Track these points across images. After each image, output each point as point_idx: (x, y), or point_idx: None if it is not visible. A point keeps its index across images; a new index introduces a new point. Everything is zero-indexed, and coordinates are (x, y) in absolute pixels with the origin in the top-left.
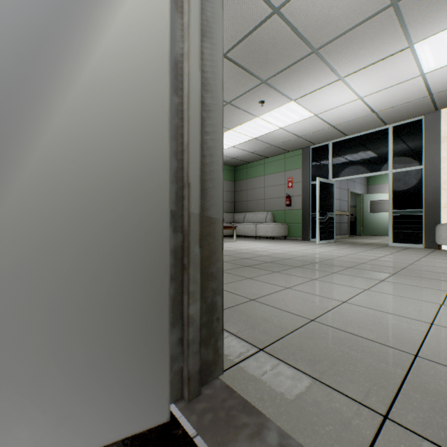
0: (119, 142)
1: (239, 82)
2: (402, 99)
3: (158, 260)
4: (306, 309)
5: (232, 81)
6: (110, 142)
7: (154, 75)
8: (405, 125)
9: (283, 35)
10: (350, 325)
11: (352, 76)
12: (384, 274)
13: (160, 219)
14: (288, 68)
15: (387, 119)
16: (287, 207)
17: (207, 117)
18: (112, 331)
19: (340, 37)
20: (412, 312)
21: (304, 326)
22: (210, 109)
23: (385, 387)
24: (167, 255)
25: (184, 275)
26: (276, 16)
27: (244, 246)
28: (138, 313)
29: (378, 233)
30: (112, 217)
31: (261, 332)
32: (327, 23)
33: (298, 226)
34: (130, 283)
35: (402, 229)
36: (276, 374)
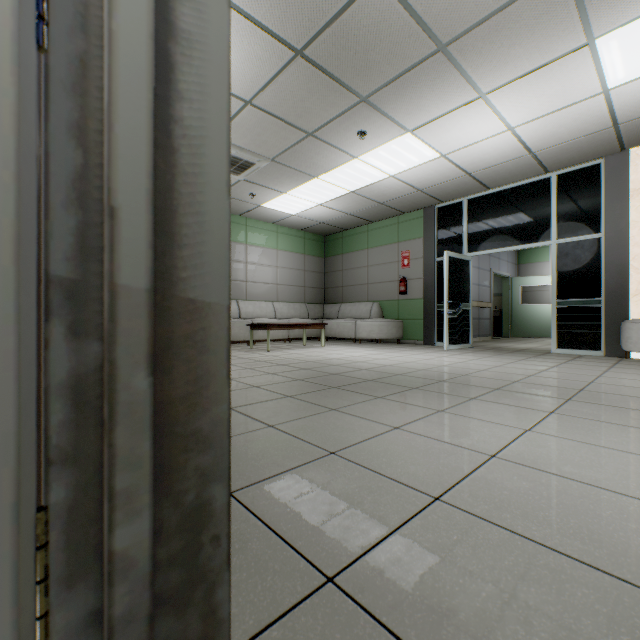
0: None
1: (325, 100)
2: (573, 131)
3: None
4: (427, 472)
5: (314, 97)
6: None
7: None
8: (576, 173)
9: (391, 18)
10: (507, 511)
11: (499, 92)
12: (553, 401)
13: None
14: (400, 77)
15: (550, 163)
16: (401, 295)
17: (182, 59)
18: None
19: (482, 24)
20: (615, 478)
21: (420, 514)
22: (193, 41)
23: None
24: (6, 406)
25: (104, 447)
26: None
27: (335, 355)
28: None
29: (533, 334)
30: None
31: (337, 529)
32: None
33: (418, 324)
34: None
35: (571, 328)
36: None
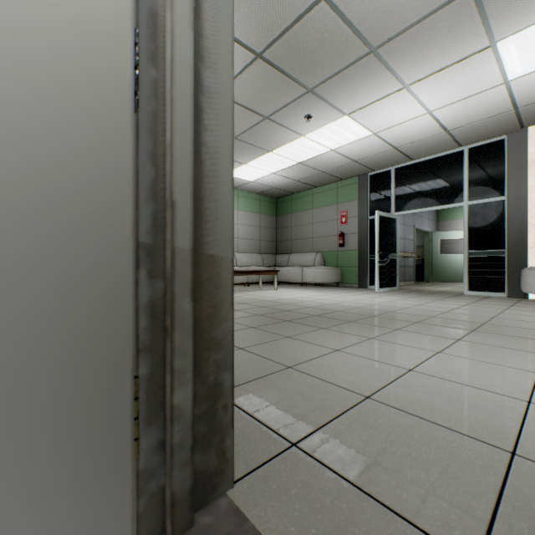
0: (40, 126)
1: (279, 91)
2: (481, 114)
3: (112, 323)
4: (360, 380)
5: (270, 89)
6: (22, 127)
7: (106, 22)
8: (484, 146)
9: (333, 29)
10: (418, 405)
11: (419, 84)
12: (460, 331)
13: (116, 256)
14: (339, 73)
15: (462, 139)
16: (340, 247)
17: (206, 105)
18: (25, 443)
19: (405, 32)
20: (501, 385)
21: (356, 406)
22: (212, 93)
23: (474, 511)
24: (128, 315)
25: (166, 344)
26: (323, 3)
27: (286, 295)
28: (76, 411)
29: (450, 279)
30: (26, 252)
31: (296, 416)
32: (389, 13)
33: (353, 271)
34: (60, 361)
35: (480, 274)
36: (312, 486)
